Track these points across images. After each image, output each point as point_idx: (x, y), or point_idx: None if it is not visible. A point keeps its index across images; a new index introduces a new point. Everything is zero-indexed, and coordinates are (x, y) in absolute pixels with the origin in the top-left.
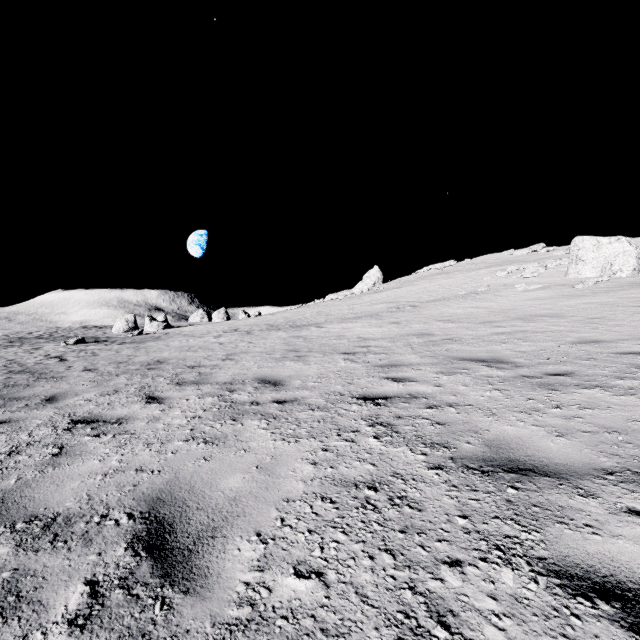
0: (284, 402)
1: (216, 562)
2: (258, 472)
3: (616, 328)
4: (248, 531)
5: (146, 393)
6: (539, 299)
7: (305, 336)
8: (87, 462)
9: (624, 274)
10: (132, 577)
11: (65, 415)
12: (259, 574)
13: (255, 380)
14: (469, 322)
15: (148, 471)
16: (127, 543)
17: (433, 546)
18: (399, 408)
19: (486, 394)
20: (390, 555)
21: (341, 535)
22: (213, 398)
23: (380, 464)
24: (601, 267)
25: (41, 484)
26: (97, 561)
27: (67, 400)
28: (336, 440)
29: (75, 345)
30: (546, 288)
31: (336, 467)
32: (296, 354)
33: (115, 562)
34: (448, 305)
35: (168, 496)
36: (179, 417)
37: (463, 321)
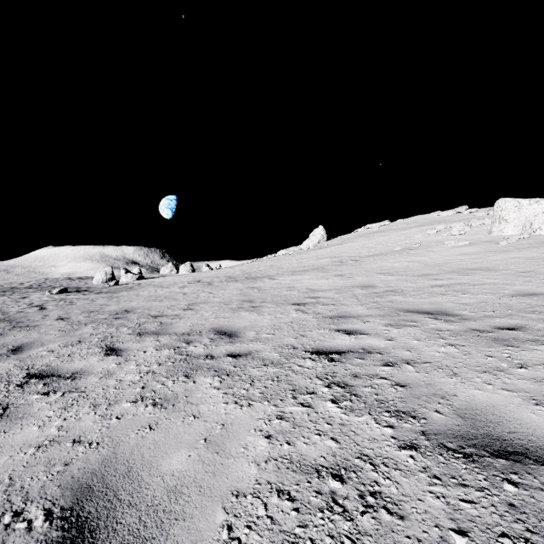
0: (238, 356)
1: None
2: (206, 448)
3: None
4: None
5: (107, 344)
6: (468, 254)
7: (259, 287)
8: (25, 428)
9: (543, 232)
10: None
11: (23, 368)
12: None
13: (212, 331)
14: (407, 275)
15: (86, 443)
16: None
17: None
18: (354, 365)
19: (441, 350)
20: None
21: None
22: (169, 350)
23: (343, 440)
24: (522, 226)
25: None
26: None
27: (31, 351)
28: (292, 404)
29: (58, 294)
30: (473, 244)
31: (293, 443)
32: (251, 304)
33: None
34: (386, 259)
35: (99, 482)
36: (133, 372)
37: (402, 274)
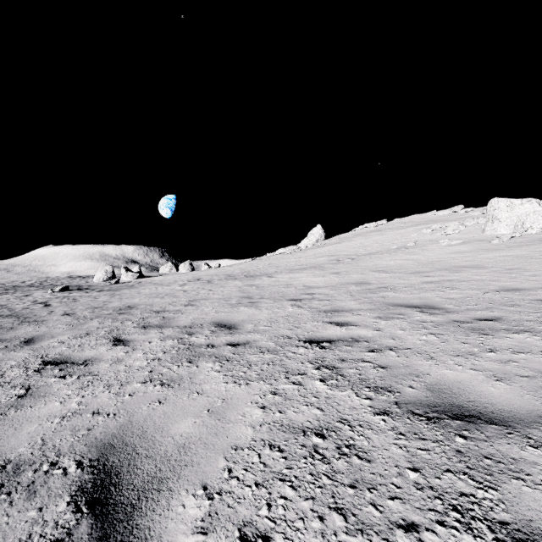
0: (237, 345)
1: (158, 521)
2: (209, 416)
3: (533, 277)
4: (194, 483)
5: (114, 336)
6: (461, 252)
7: (258, 284)
8: (48, 404)
9: (534, 231)
10: (69, 539)
11: (38, 356)
12: (202, 538)
13: (212, 324)
14: (401, 272)
15: (104, 414)
16: (70, 496)
17: (386, 505)
18: (343, 351)
19: (423, 338)
20: (341, 516)
21: (289, 490)
22: (173, 341)
23: (327, 409)
24: (514, 225)
25: (0, 427)
26: (36, 518)
27: (43, 342)
28: (284, 383)
29: (60, 292)
30: (466, 243)
31: (284, 411)
32: (249, 300)
33: (54, 520)
34: (381, 258)
35: (119, 442)
36: (140, 359)
37: (395, 271)
